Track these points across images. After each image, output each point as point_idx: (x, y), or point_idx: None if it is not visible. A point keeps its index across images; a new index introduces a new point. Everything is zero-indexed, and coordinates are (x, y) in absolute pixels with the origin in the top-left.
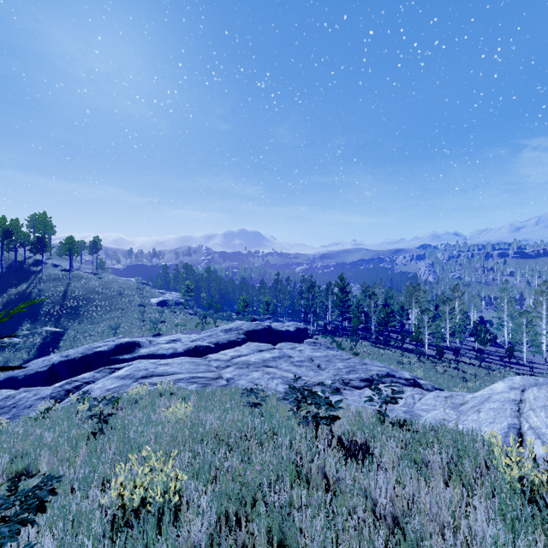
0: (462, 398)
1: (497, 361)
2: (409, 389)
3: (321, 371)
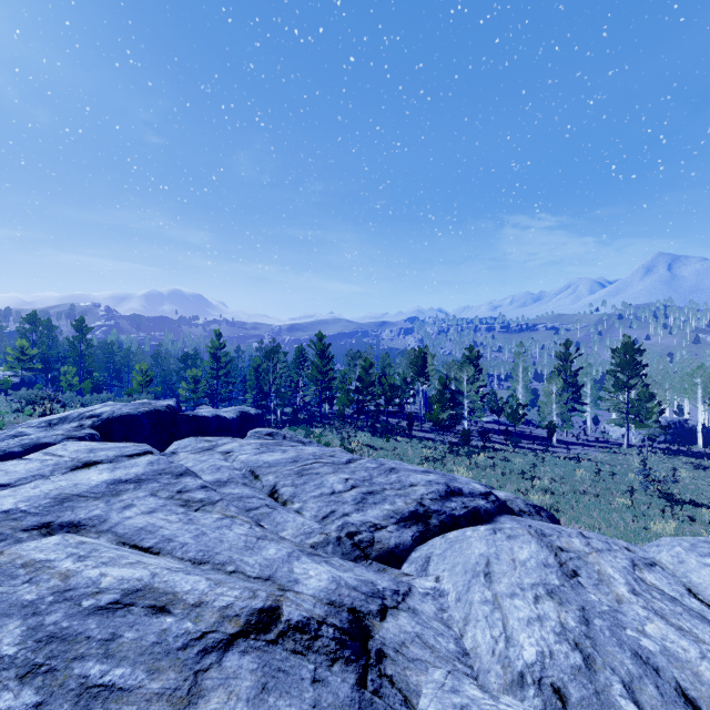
0: None
1: (526, 444)
2: (577, 541)
3: (279, 510)
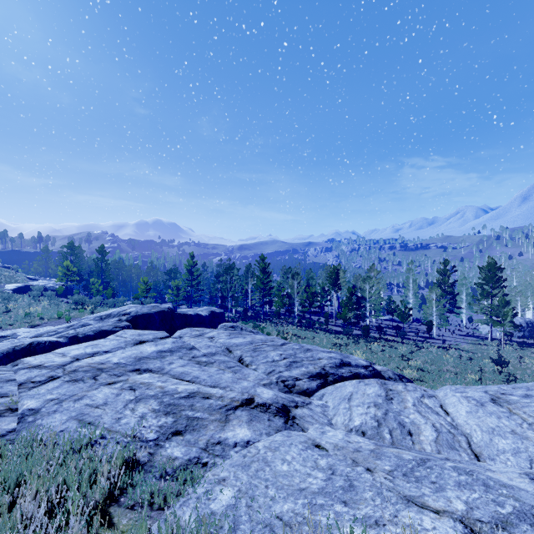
0: (533, 402)
1: (412, 337)
2: (400, 387)
3: (245, 368)
